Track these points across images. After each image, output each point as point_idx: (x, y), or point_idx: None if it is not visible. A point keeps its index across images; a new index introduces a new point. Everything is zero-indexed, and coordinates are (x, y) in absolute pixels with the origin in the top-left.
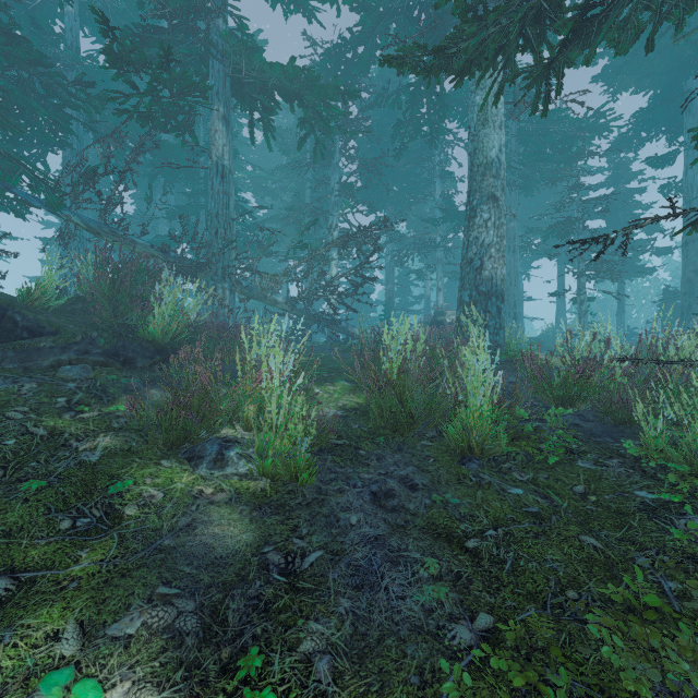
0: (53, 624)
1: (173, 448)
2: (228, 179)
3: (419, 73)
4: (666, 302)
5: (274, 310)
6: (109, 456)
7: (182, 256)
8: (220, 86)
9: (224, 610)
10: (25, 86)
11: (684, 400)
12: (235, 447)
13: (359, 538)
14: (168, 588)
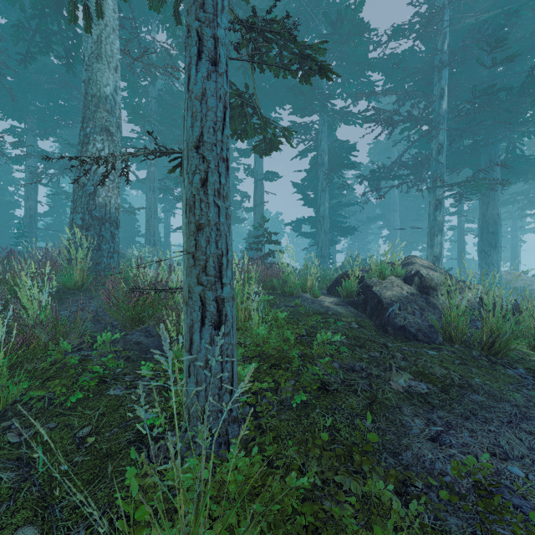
0: None
1: None
2: None
3: None
4: (250, 240)
5: None
6: None
7: None
8: None
9: None
10: None
11: (182, 322)
12: None
13: None
14: None
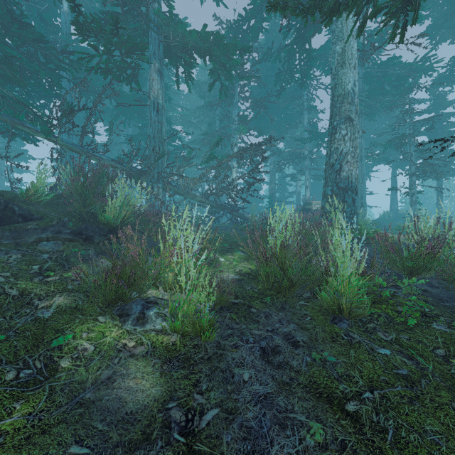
0: None
1: (110, 306)
2: (161, 112)
3: (298, 14)
4: None
5: (195, 202)
6: (60, 313)
7: (131, 166)
8: (156, 49)
9: None
10: (32, 57)
11: None
12: (154, 308)
13: (250, 396)
14: (79, 447)
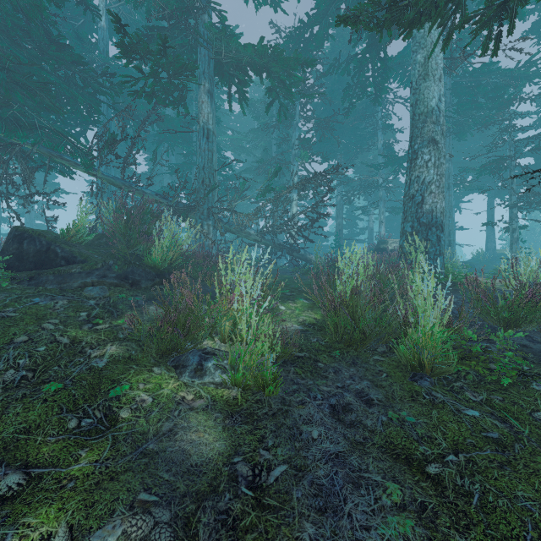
0: (48, 525)
1: (164, 357)
2: (212, 139)
3: (372, 28)
4: None
5: (248, 241)
6: (113, 363)
7: (178, 201)
8: (206, 67)
9: (195, 523)
10: (70, 81)
11: None
12: (212, 359)
13: (320, 454)
14: (148, 495)
